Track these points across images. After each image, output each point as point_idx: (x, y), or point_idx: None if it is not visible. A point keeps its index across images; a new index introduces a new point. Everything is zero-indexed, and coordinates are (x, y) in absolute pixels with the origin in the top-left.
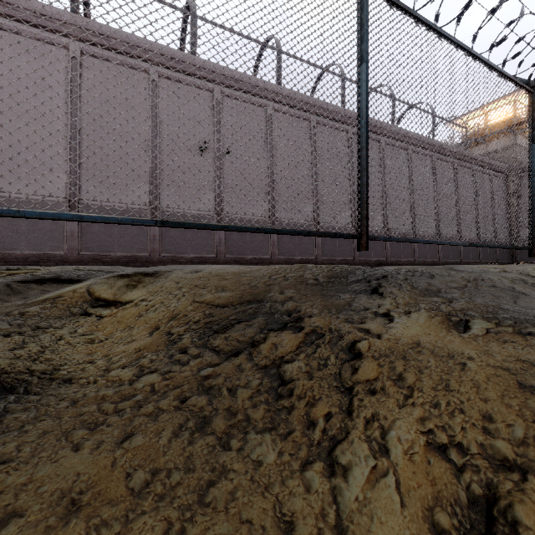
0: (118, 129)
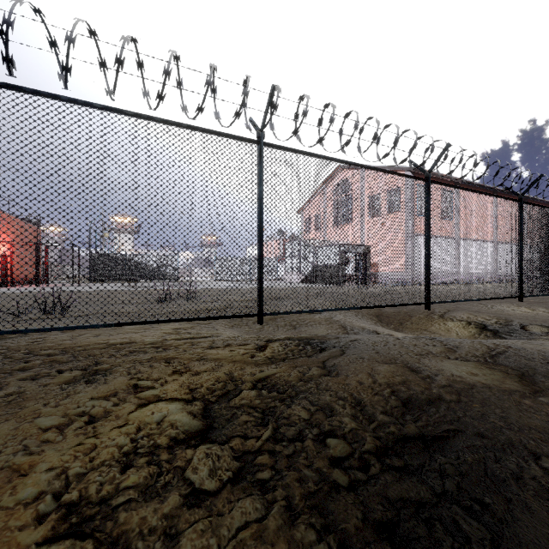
0: None
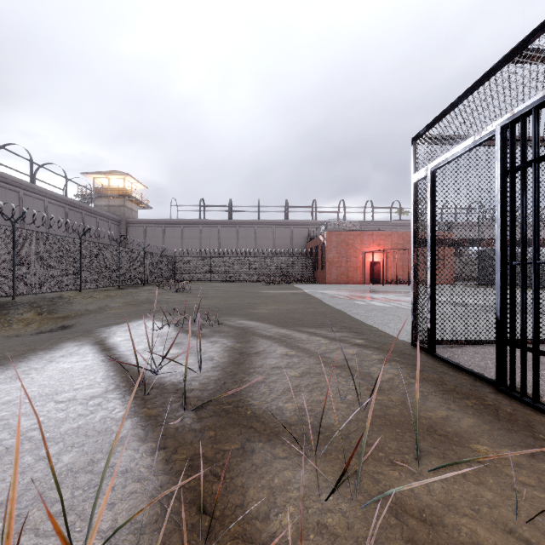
0: None
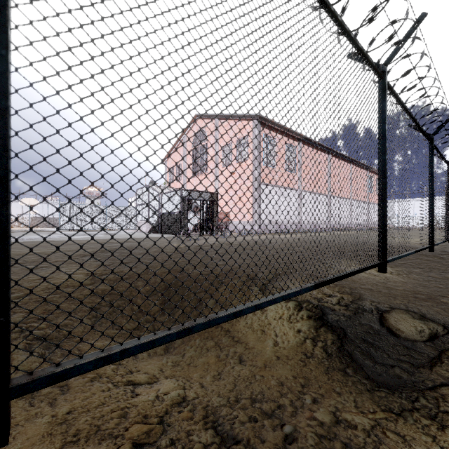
0: None
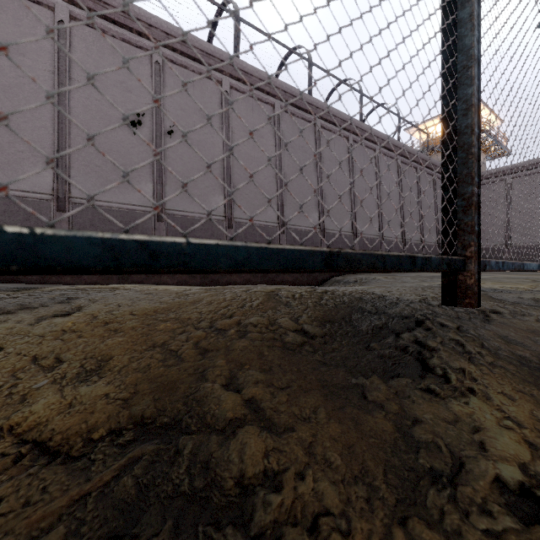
0: (1, 81)
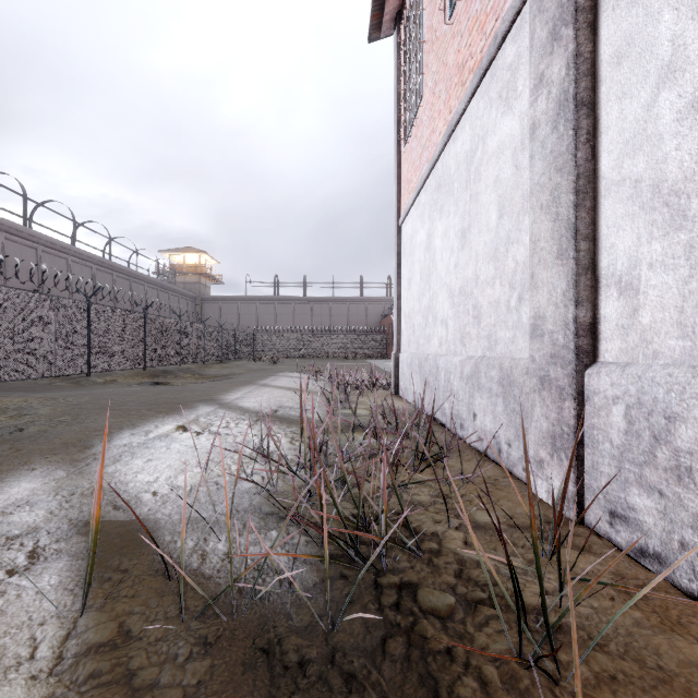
0: None
